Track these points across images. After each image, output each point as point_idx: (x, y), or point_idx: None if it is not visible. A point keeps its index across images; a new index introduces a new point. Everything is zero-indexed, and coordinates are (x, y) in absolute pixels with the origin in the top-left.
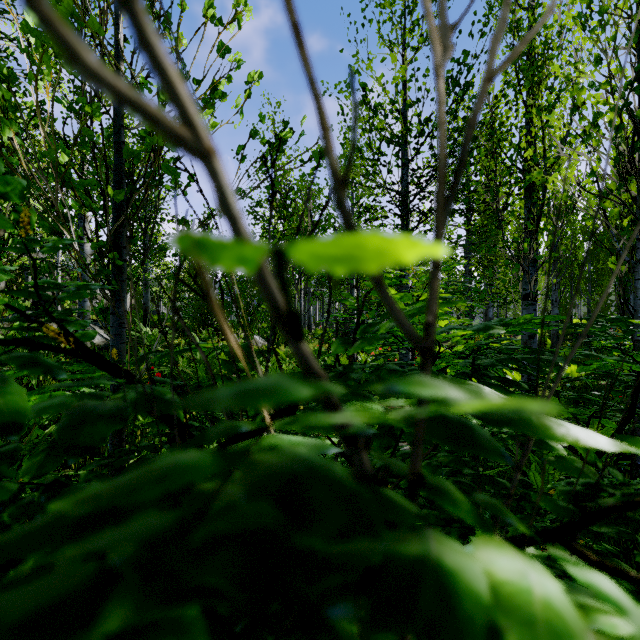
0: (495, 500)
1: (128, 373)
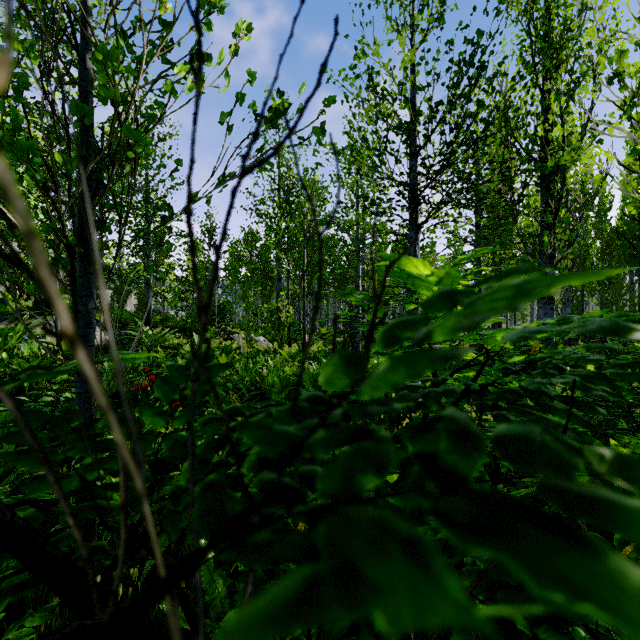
0: None
1: None
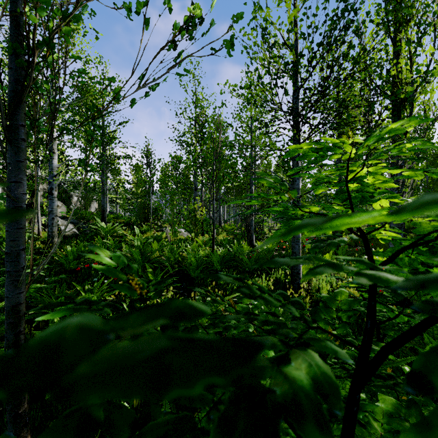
0: None
1: None
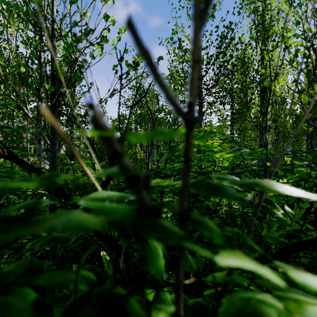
0: (239, 231)
1: (41, 172)
